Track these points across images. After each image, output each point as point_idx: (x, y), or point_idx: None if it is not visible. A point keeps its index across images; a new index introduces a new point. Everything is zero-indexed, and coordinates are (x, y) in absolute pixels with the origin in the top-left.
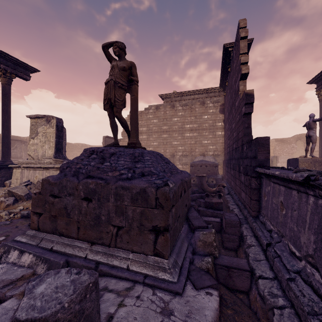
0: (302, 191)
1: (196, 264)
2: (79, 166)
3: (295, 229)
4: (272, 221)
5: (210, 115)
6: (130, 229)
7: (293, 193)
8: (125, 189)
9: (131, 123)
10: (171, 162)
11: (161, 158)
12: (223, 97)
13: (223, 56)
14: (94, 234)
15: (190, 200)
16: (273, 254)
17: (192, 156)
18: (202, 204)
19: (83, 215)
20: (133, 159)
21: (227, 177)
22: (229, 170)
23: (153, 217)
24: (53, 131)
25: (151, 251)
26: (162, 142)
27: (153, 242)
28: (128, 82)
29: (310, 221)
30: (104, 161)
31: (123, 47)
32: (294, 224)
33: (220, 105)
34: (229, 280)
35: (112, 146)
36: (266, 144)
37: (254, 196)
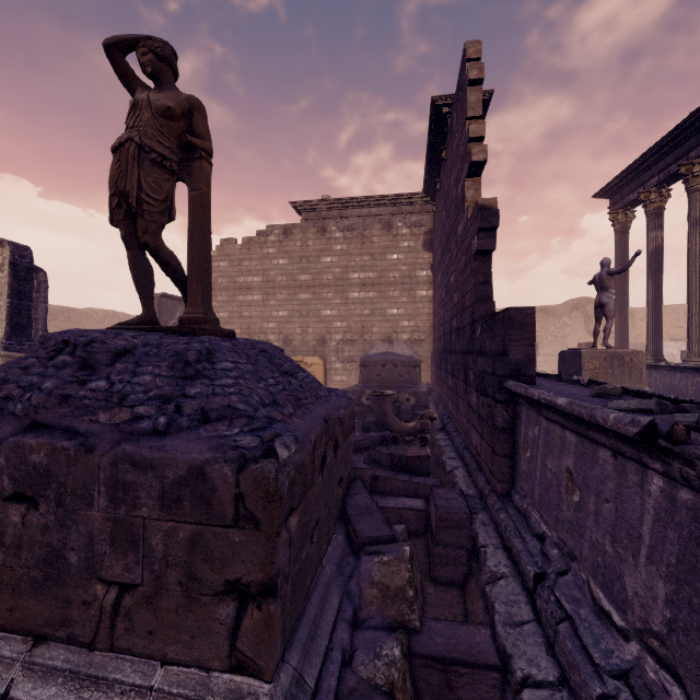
0: (628, 455)
1: (361, 669)
2: (6, 393)
3: (609, 549)
4: (546, 512)
5: (404, 253)
6: (158, 592)
7: (601, 456)
8: (141, 468)
9: (189, 265)
10: (302, 370)
11: (273, 360)
12: (431, 216)
13: (430, 124)
14: (45, 609)
15: (359, 448)
16: (555, 611)
17: (365, 343)
18: (383, 458)
19: (10, 550)
20: (181, 371)
21: (440, 390)
22: (443, 375)
23: (229, 553)
24: (2, 279)
25: (223, 659)
26: (297, 310)
27: (229, 630)
28: (181, 152)
29: (652, 541)
30: (90, 376)
31: (166, 54)
32: (604, 536)
33: (424, 233)
34: (448, 697)
35: (131, 328)
36: (528, 324)
37: (502, 447)
